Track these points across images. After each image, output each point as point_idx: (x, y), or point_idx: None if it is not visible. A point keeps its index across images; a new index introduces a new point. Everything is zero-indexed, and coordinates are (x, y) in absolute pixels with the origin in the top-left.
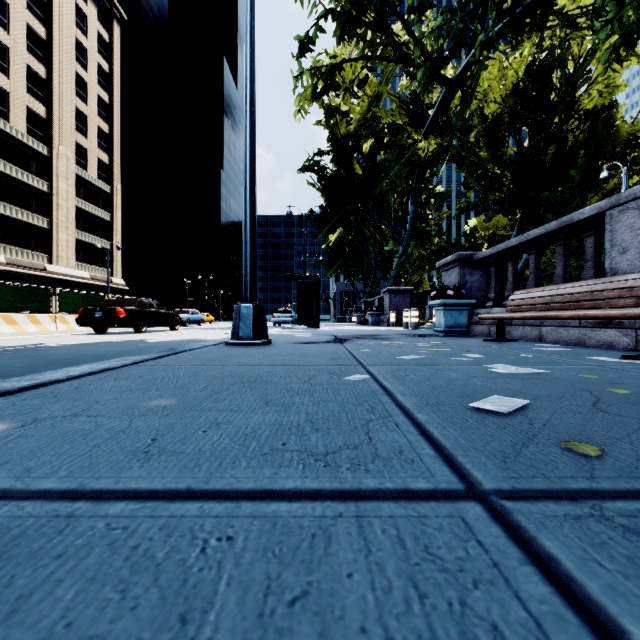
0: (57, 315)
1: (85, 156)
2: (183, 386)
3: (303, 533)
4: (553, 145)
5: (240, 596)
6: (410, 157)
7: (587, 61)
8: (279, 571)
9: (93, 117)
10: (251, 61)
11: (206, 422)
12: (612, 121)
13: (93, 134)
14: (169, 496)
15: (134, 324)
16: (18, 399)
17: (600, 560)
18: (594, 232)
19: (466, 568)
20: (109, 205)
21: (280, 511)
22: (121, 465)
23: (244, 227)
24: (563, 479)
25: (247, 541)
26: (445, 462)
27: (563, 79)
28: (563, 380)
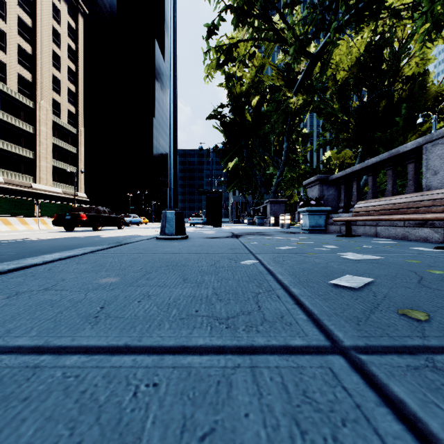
0: (39, 218)
1: (59, 108)
2: (125, 268)
3: (211, 380)
4: (384, 100)
5: (162, 432)
6: (284, 108)
7: (408, 42)
8: (192, 411)
9: (64, 81)
10: (174, 40)
11: (140, 294)
12: (425, 83)
13: (64, 93)
14: (111, 351)
15: (92, 225)
16: (7, 278)
17: (437, 402)
18: (414, 160)
19: (335, 409)
20: (75, 142)
21: (193, 363)
22: (77, 327)
23: (169, 157)
24: (402, 338)
25: (168, 387)
26: (315, 324)
27: (391, 54)
28: (395, 264)
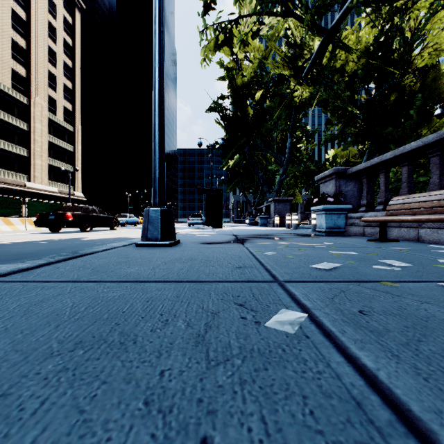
0: (26, 218)
1: (55, 105)
2: None
3: None
4: (394, 93)
5: None
6: (288, 103)
7: (421, 29)
8: None
9: (60, 77)
10: None
11: None
12: (438, 75)
13: (60, 89)
14: None
15: (80, 225)
16: None
17: None
18: None
19: None
20: (72, 140)
21: None
22: None
23: (153, 137)
24: None
25: None
26: None
27: (403, 43)
28: None
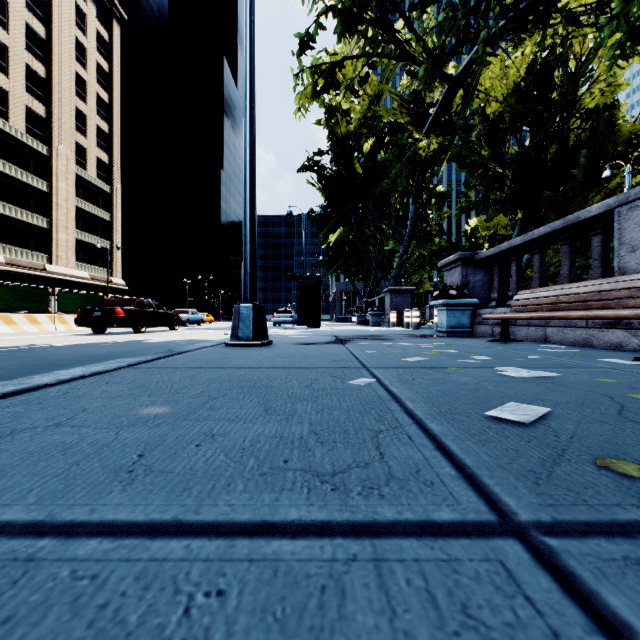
0: (56, 315)
1: (85, 156)
2: (178, 391)
3: (310, 585)
4: (555, 144)
5: None
6: (411, 156)
7: (589, 60)
8: None
9: (93, 117)
10: (251, 56)
11: (200, 434)
12: (614, 120)
13: (93, 134)
14: (151, 531)
15: (133, 324)
16: None
17: None
18: (601, 230)
19: (519, 639)
20: (109, 205)
21: (282, 552)
22: (100, 488)
23: (244, 225)
24: (609, 507)
25: (242, 597)
26: (469, 484)
27: (565, 78)
28: (579, 384)
